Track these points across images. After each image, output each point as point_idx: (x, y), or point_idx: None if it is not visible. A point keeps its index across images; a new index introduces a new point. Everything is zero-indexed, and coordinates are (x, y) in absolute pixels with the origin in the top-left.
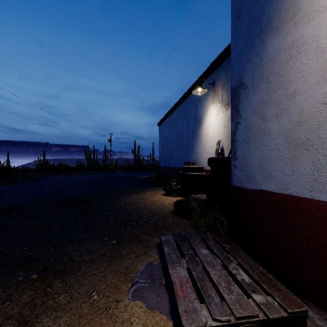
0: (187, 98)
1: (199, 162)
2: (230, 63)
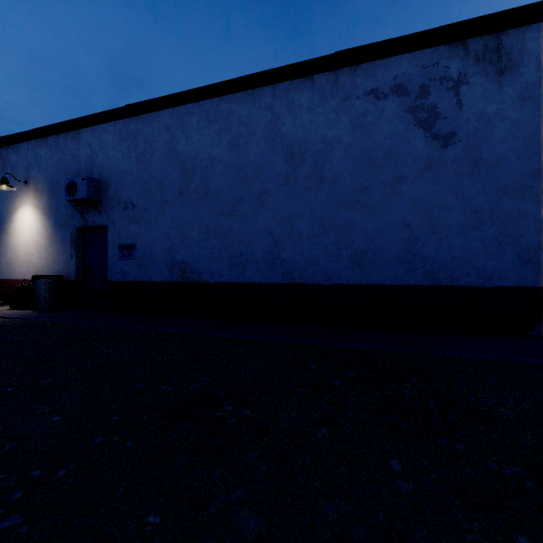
0: None
1: None
2: None
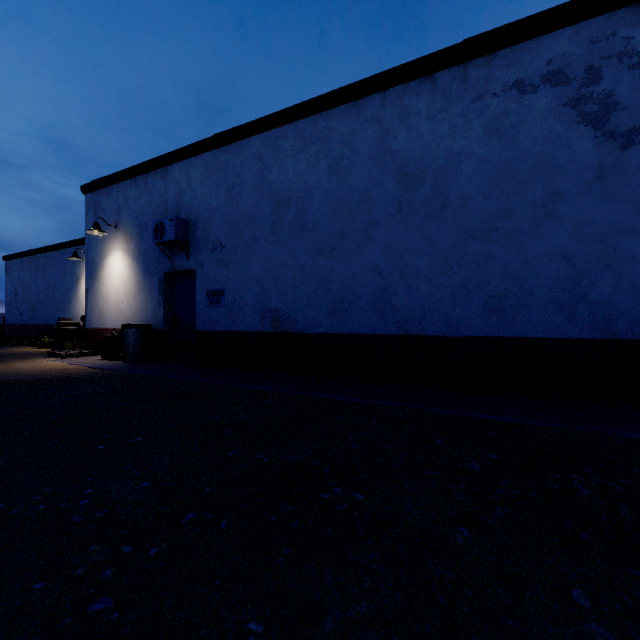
0: (63, 250)
1: (76, 318)
2: None
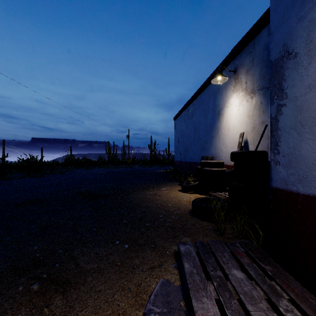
0: (205, 90)
1: (218, 156)
2: (256, 44)
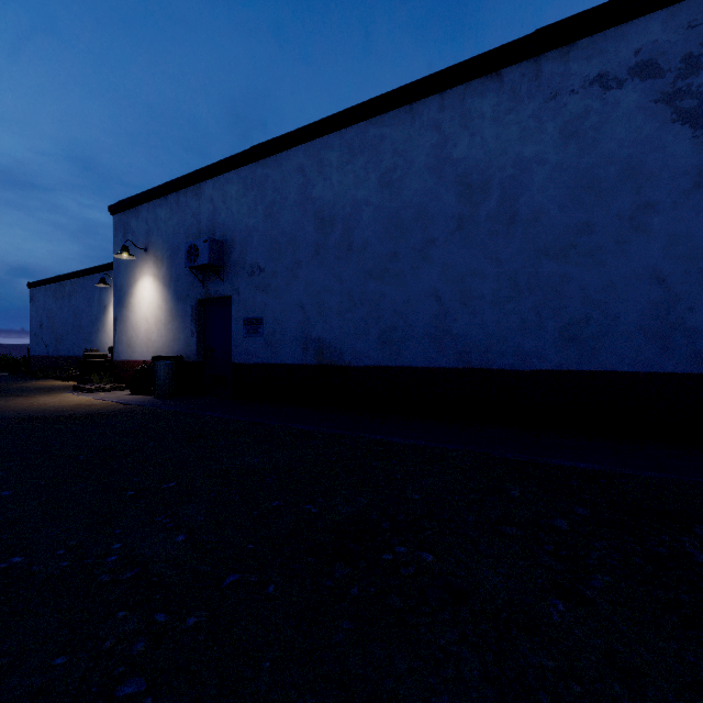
0: (90, 276)
1: (104, 349)
2: None
